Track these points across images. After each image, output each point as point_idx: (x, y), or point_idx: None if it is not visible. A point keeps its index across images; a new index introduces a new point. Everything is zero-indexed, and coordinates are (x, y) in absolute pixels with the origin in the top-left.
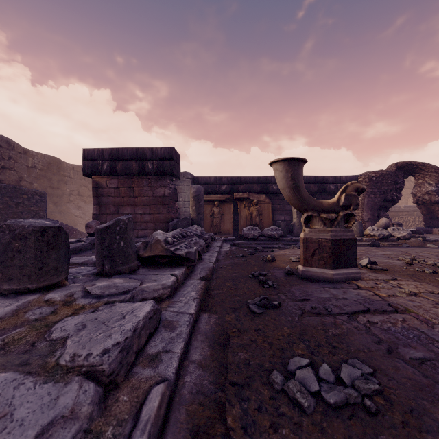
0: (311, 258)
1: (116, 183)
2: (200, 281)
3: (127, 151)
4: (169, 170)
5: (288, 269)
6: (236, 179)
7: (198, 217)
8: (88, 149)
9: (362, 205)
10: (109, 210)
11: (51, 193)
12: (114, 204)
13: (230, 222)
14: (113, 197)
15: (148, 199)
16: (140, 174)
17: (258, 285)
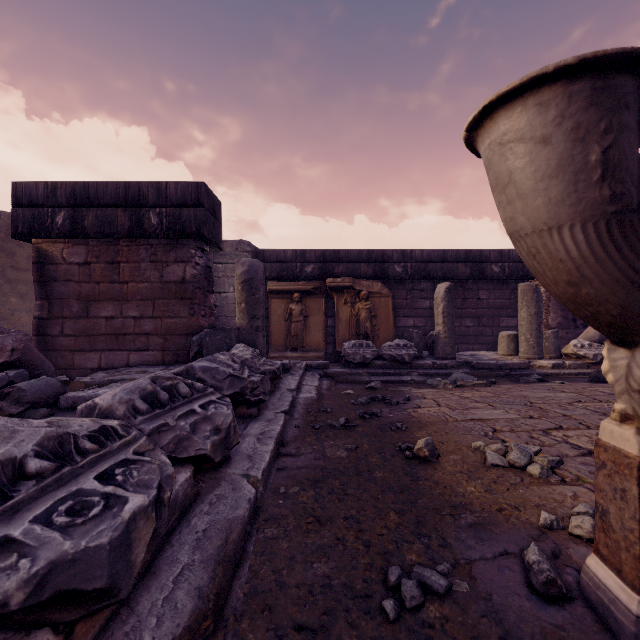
0: None
1: (83, 254)
2: None
3: (106, 188)
4: (194, 228)
5: (546, 577)
6: (330, 254)
7: (252, 325)
8: (23, 182)
9: (547, 300)
10: (69, 309)
11: (13, 278)
12: (79, 296)
13: (321, 330)
14: (77, 282)
15: (151, 287)
16: (133, 236)
17: None
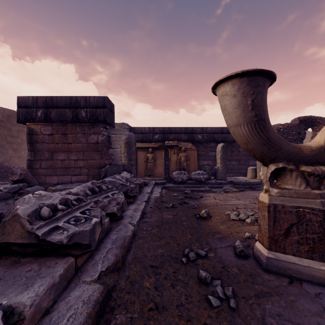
0: (284, 239)
1: (50, 130)
2: (93, 290)
3: (61, 99)
4: (102, 118)
5: (240, 249)
6: (167, 129)
7: (129, 163)
8: (22, 96)
9: None
10: (43, 156)
11: (10, 141)
12: (48, 150)
13: (162, 166)
14: (47, 143)
15: (82, 145)
16: (74, 121)
17: (198, 290)
